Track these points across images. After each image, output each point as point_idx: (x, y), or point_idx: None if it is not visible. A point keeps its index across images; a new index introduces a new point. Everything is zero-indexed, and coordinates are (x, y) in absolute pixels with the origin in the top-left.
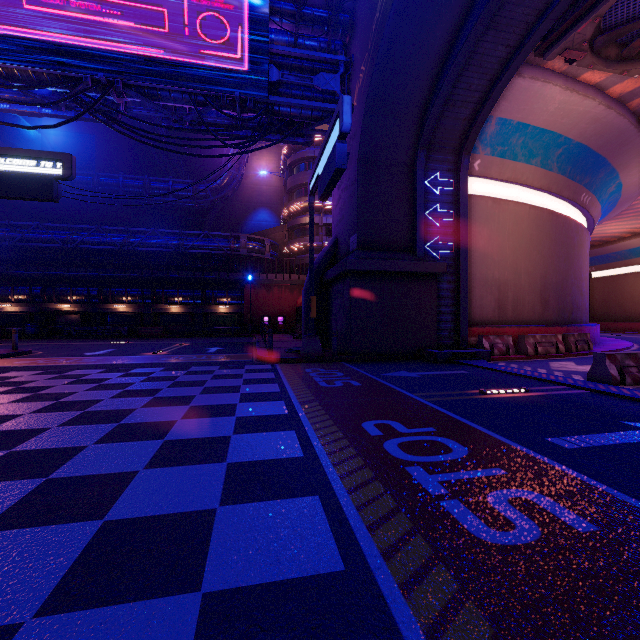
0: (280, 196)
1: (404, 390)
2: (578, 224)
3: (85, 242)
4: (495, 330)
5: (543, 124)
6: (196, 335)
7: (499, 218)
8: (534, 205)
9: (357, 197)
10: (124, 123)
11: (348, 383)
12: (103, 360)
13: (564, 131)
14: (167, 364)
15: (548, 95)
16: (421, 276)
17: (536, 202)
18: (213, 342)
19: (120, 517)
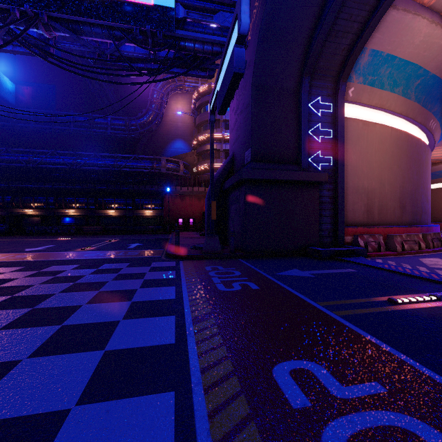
0: (191, 130)
1: (306, 297)
2: (426, 145)
3: (43, 162)
4: (366, 230)
5: (408, 56)
6: (127, 233)
7: (368, 137)
8: (395, 127)
9: (251, 117)
10: (53, 54)
11: (246, 286)
12: (33, 256)
13: (424, 63)
14: (84, 261)
15: (416, 28)
16: (306, 184)
17: (395, 126)
18: (137, 238)
19: None
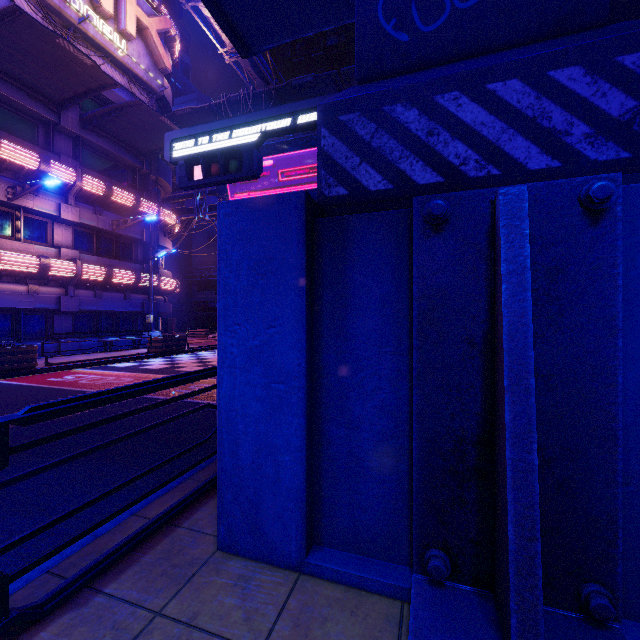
0: None
1: None
2: None
3: None
4: None
5: None
6: None
7: None
8: None
9: None
10: None
11: None
12: None
13: None
14: None
15: None
16: None
17: None
18: None
19: None
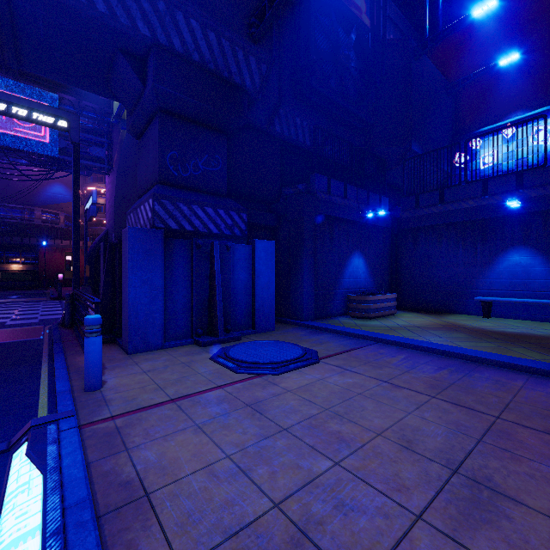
0: None
1: None
2: None
3: None
4: None
5: None
6: None
7: None
8: None
9: (115, 215)
10: None
11: None
12: None
13: None
14: None
15: None
16: None
17: None
18: (10, 293)
19: (15, 318)
